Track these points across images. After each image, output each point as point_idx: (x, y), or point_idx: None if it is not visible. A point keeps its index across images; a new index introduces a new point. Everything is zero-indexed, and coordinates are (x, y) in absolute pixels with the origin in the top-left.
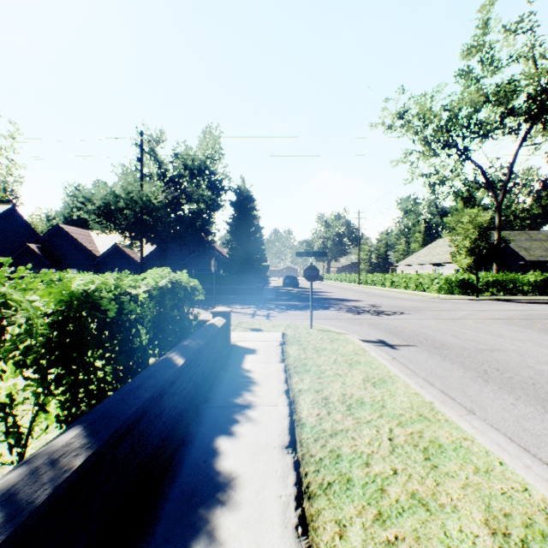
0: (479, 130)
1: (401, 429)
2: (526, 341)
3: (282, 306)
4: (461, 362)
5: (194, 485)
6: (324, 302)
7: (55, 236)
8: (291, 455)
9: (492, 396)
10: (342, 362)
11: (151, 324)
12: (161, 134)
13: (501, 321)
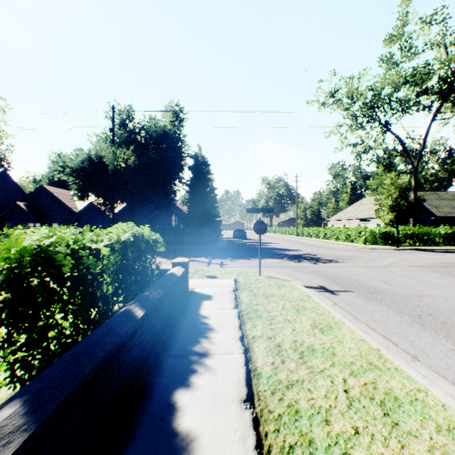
0: (399, 106)
1: (354, 379)
2: (448, 286)
3: (233, 255)
4: (396, 307)
5: (150, 449)
6: (268, 252)
7: (40, 195)
8: (249, 410)
9: (432, 342)
10: (290, 308)
11: (114, 276)
12: (130, 109)
13: (422, 268)
